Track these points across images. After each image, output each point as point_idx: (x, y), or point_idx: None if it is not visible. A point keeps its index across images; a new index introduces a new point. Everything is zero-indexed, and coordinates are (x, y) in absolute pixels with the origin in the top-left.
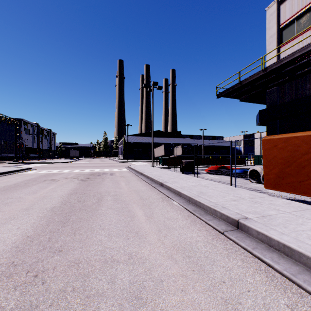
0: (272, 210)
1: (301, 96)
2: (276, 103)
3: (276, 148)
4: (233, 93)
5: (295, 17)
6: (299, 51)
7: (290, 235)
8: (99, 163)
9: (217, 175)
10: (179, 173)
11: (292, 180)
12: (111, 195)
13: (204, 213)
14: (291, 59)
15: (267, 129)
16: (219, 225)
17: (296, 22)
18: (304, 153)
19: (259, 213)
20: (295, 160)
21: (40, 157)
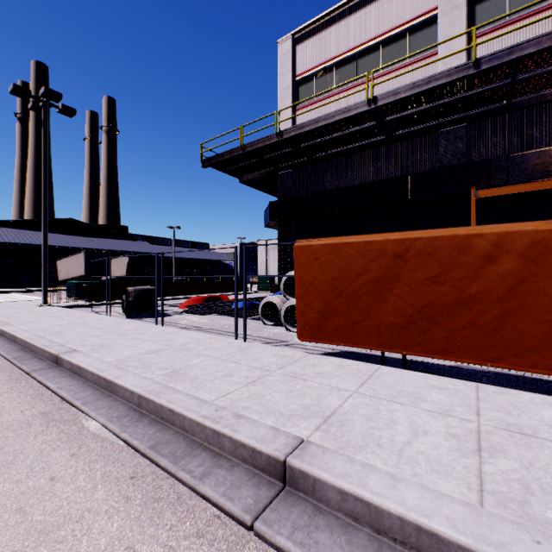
0: (330, 392)
1: (320, 190)
2: (291, 194)
3: (317, 263)
4: (230, 165)
5: (314, 73)
6: (324, 119)
7: (409, 479)
8: None
9: (205, 316)
10: (119, 319)
11: (342, 321)
12: None
13: (187, 447)
14: (314, 128)
15: (280, 234)
16: (235, 489)
17: (315, 80)
18: (360, 272)
19: (314, 409)
20: (347, 284)
21: None
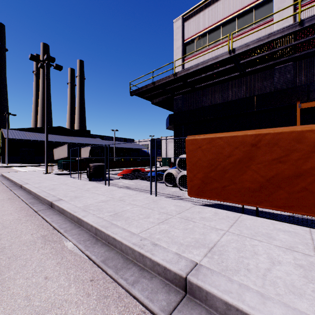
0: (210, 230)
1: (199, 106)
2: (181, 110)
3: (200, 150)
4: (146, 94)
5: (195, 37)
6: (202, 64)
7: (274, 298)
8: None
9: (132, 180)
10: (85, 181)
11: (216, 186)
12: None
13: (124, 263)
14: (196, 69)
15: (175, 133)
16: (154, 294)
17: (195, 42)
18: (228, 155)
19: (202, 242)
20: (219, 163)
21: None
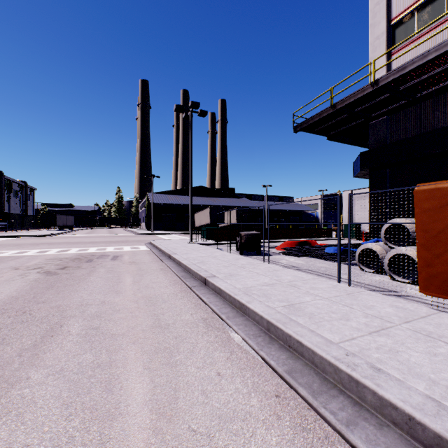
0: None
1: (425, 131)
2: (385, 142)
3: None
4: (319, 125)
5: (416, 7)
6: (436, 50)
7: None
8: (103, 237)
9: (300, 257)
10: (236, 255)
11: None
12: (86, 316)
13: (321, 384)
14: (421, 63)
15: (371, 182)
16: None
17: (416, 15)
18: None
19: None
20: None
21: (4, 227)
